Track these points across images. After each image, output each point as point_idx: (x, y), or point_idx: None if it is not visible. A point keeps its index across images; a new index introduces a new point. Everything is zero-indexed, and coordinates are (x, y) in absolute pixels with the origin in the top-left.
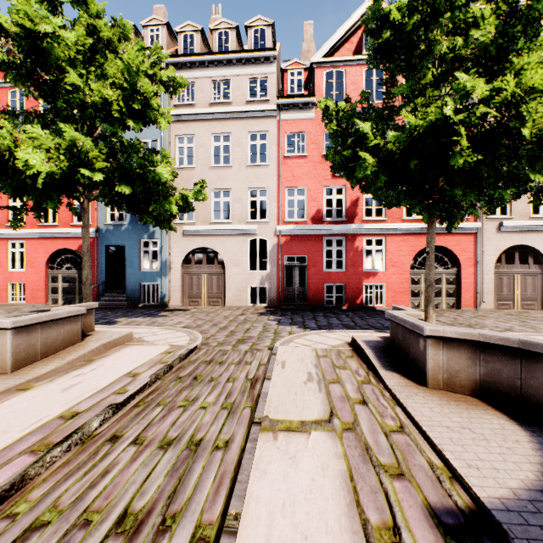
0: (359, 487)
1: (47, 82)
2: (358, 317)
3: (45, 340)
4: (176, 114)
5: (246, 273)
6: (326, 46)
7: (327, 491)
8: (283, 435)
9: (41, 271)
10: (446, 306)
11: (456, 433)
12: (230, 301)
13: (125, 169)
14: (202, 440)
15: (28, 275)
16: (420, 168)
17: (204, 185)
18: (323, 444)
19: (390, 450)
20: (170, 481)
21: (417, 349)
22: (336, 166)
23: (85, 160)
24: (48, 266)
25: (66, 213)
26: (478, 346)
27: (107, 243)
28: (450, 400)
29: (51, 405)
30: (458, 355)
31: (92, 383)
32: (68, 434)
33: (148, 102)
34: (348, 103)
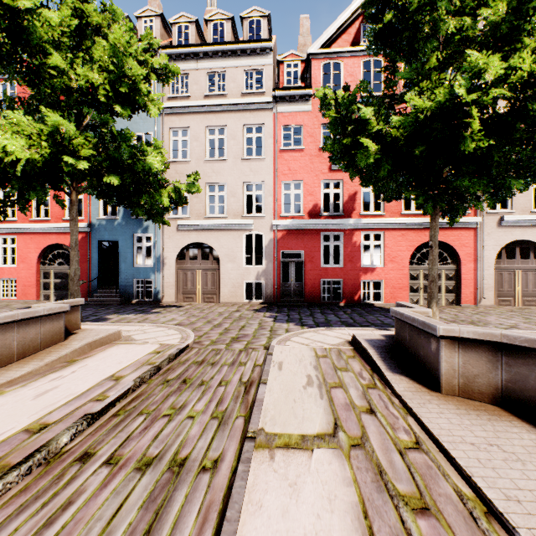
0: (376, 527)
1: (30, 66)
2: (356, 314)
3: (22, 340)
4: (170, 106)
5: (241, 269)
6: (323, 37)
7: (337, 534)
8: (281, 454)
9: (33, 266)
10: (446, 302)
11: (483, 452)
12: (225, 297)
13: (114, 159)
14: (187, 459)
15: (19, 271)
16: (426, 155)
17: (198, 177)
18: (328, 465)
19: (408, 473)
20: (144, 516)
21: (428, 350)
22: (335, 156)
23: (69, 148)
24: (40, 262)
25: (58, 207)
26: (500, 348)
27: (100, 239)
28: (468, 408)
29: (18, 415)
30: (476, 358)
31: (69, 388)
32: (29, 453)
33: (137, 86)
34: (347, 91)
